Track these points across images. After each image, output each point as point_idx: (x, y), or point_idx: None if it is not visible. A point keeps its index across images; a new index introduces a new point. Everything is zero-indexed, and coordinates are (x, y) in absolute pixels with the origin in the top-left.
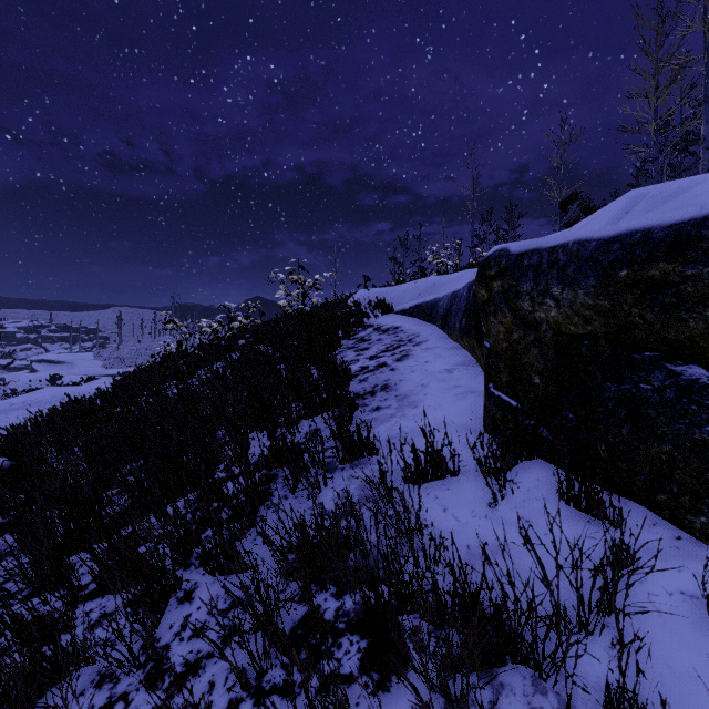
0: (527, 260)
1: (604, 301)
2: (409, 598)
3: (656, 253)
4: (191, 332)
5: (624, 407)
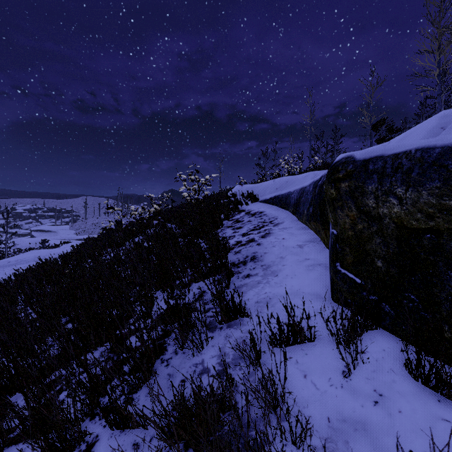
0: (372, 165)
1: (448, 201)
2: None
3: None
4: (124, 215)
5: None
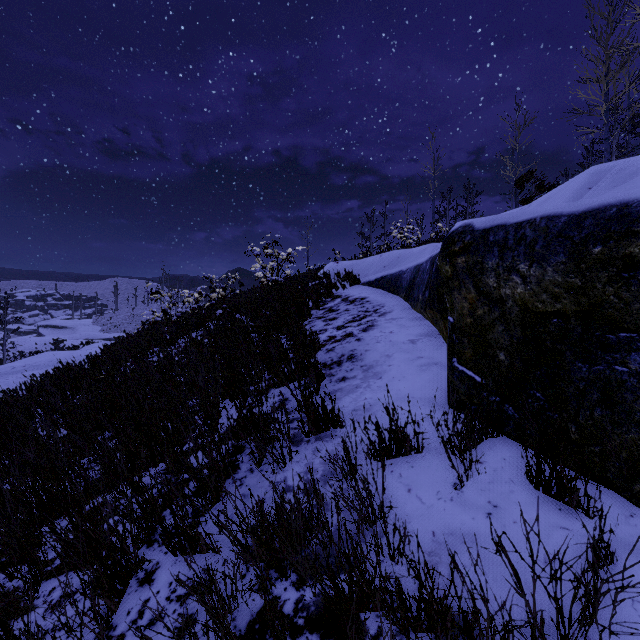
0: (493, 236)
1: (575, 279)
2: (371, 596)
3: (635, 228)
4: (174, 302)
5: (596, 388)
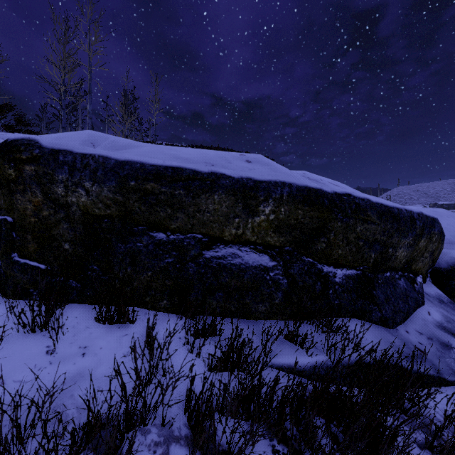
0: (63, 157)
1: (120, 197)
2: None
3: (149, 177)
4: None
5: (129, 256)
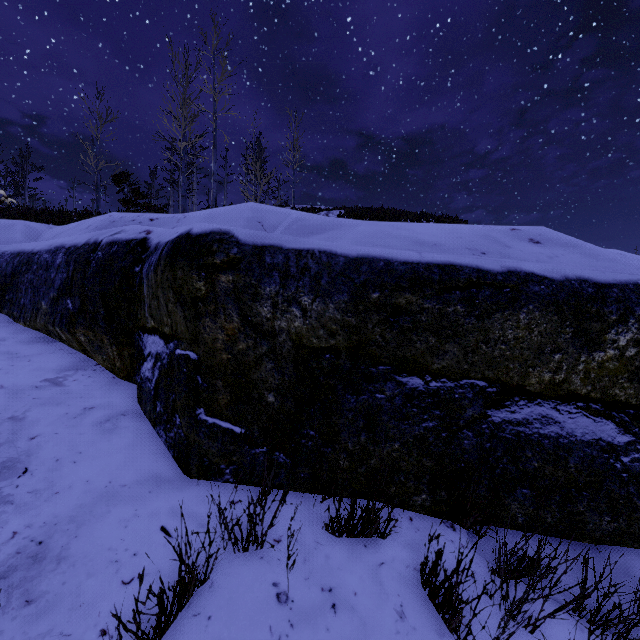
0: (270, 258)
1: (352, 318)
2: None
3: (402, 284)
4: None
5: (362, 416)
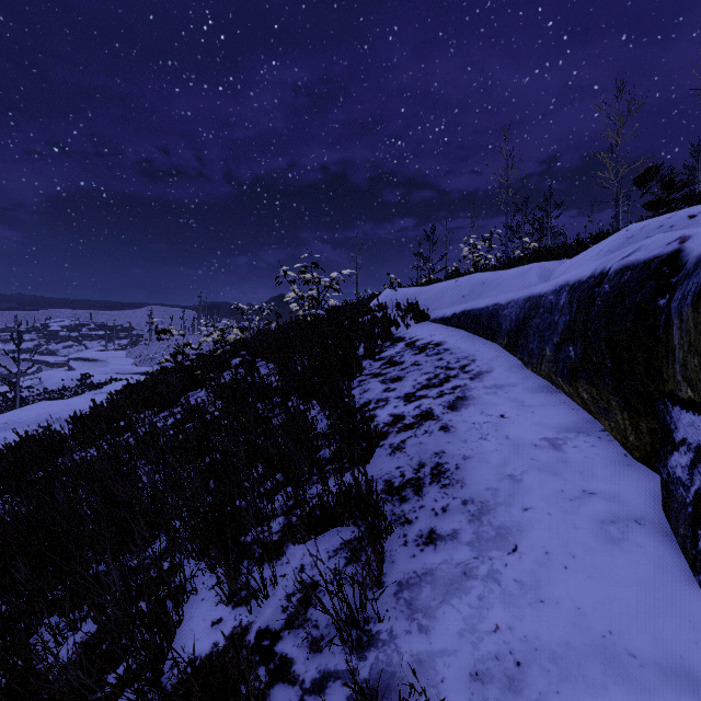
0: None
1: None
2: None
3: None
4: (186, 344)
5: None
